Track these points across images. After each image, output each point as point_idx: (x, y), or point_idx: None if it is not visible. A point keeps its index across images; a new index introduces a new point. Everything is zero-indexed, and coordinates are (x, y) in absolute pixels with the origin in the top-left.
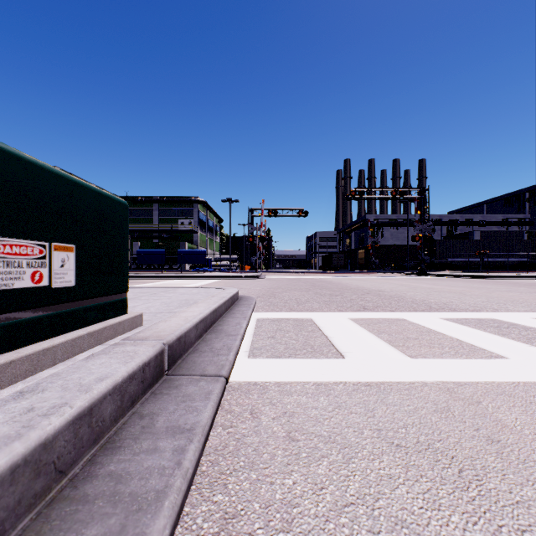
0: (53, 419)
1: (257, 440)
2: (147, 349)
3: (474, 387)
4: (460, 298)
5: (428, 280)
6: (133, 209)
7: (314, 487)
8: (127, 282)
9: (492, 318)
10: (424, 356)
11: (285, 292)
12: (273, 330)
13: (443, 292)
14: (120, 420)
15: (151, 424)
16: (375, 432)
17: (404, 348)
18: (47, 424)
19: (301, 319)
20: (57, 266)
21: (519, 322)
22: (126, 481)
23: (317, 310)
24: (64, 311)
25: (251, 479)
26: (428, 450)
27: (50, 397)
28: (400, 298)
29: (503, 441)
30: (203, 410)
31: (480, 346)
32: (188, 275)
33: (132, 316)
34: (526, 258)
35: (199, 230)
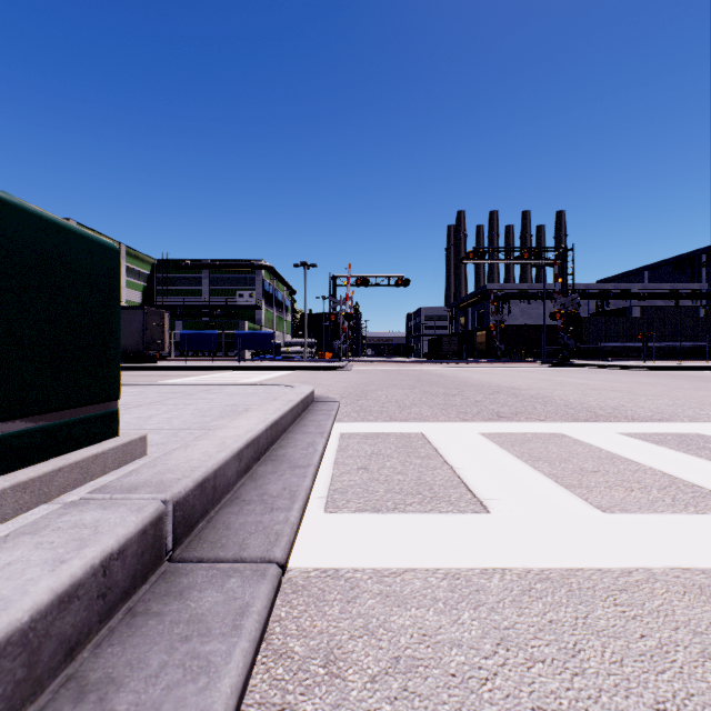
0: None
1: None
2: (124, 519)
3: None
4: (632, 400)
5: (575, 372)
6: (175, 277)
7: None
8: (118, 383)
9: (696, 433)
10: (623, 507)
11: (380, 390)
12: (365, 454)
13: (604, 390)
14: None
15: None
16: None
17: (584, 491)
18: None
19: (407, 435)
20: None
21: None
22: None
23: (430, 419)
24: None
25: None
26: None
27: None
28: (547, 400)
29: None
30: (220, 670)
31: (707, 486)
32: (246, 366)
33: (124, 442)
34: (704, 342)
35: (264, 305)
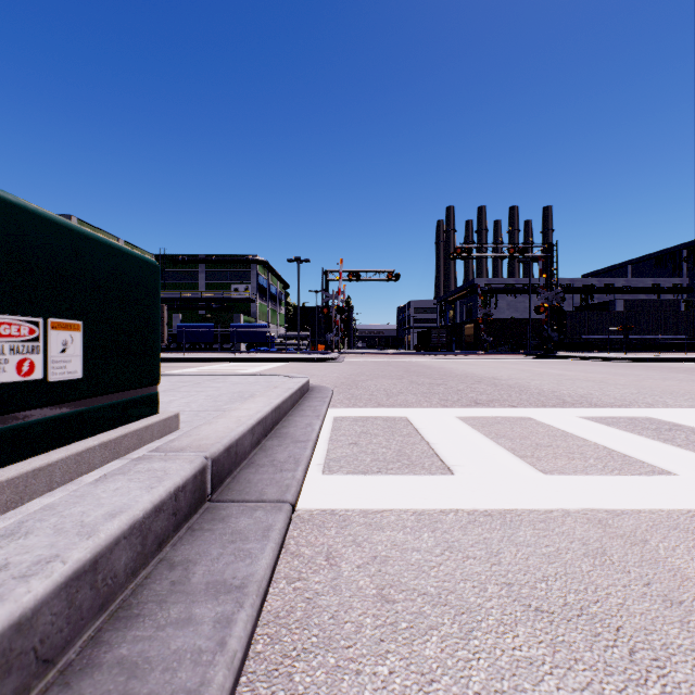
0: (34, 583)
1: (336, 600)
2: (183, 467)
3: (635, 517)
4: (601, 389)
5: (557, 363)
6: (173, 272)
7: (420, 680)
8: (158, 371)
9: (647, 417)
10: (561, 471)
11: (370, 380)
12: (356, 433)
13: (578, 381)
14: (140, 573)
15: (184, 578)
16: (503, 588)
17: (534, 460)
18: (24, 592)
19: (392, 418)
20: (56, 351)
21: (684, 423)
22: (142, 673)
23: (414, 405)
24: (66, 414)
25: (328, 665)
26: (581, 617)
27: (35, 545)
28: (523, 389)
29: (687, 603)
30: (259, 556)
31: (636, 456)
32: (243, 358)
33: (164, 418)
34: (683, 335)
35: (258, 299)
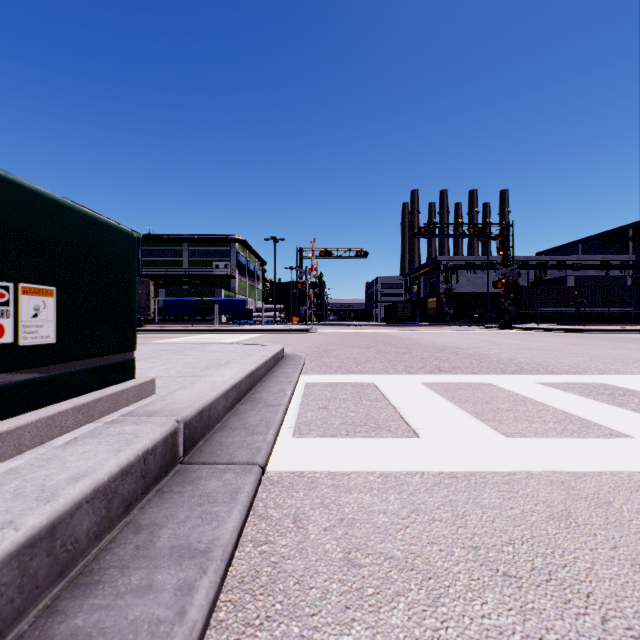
0: None
1: (302, 564)
2: (153, 430)
3: (597, 479)
4: (556, 357)
5: (513, 334)
6: (158, 250)
7: None
8: (134, 338)
9: (600, 383)
10: (523, 434)
11: (340, 349)
12: (326, 398)
13: (534, 349)
14: (105, 536)
15: (149, 542)
16: (470, 552)
17: (496, 423)
18: None
19: (360, 384)
20: (27, 316)
21: (637, 388)
22: None
23: (381, 372)
24: (38, 378)
25: (291, 635)
26: (550, 582)
27: None
28: (483, 357)
29: None
30: (226, 519)
31: (593, 420)
32: (223, 329)
33: (140, 383)
34: (630, 308)
35: (238, 275)
